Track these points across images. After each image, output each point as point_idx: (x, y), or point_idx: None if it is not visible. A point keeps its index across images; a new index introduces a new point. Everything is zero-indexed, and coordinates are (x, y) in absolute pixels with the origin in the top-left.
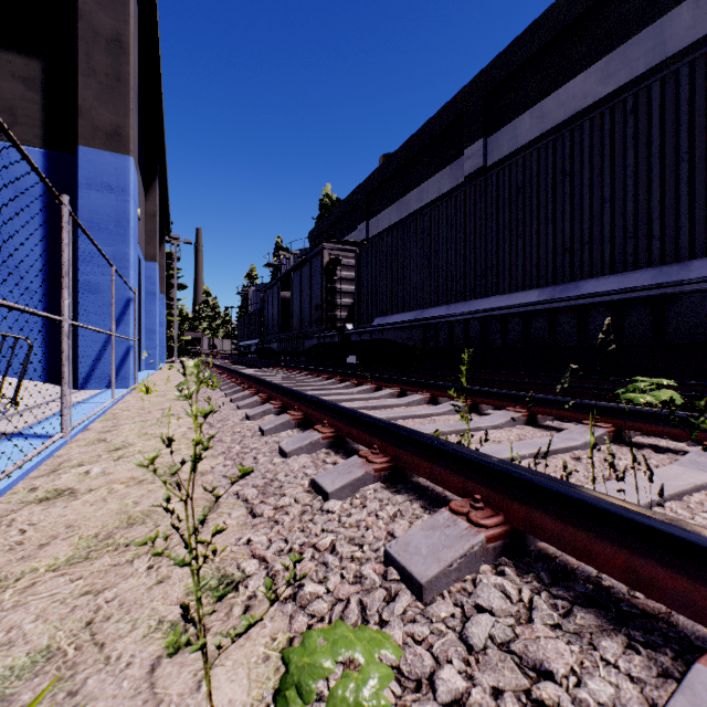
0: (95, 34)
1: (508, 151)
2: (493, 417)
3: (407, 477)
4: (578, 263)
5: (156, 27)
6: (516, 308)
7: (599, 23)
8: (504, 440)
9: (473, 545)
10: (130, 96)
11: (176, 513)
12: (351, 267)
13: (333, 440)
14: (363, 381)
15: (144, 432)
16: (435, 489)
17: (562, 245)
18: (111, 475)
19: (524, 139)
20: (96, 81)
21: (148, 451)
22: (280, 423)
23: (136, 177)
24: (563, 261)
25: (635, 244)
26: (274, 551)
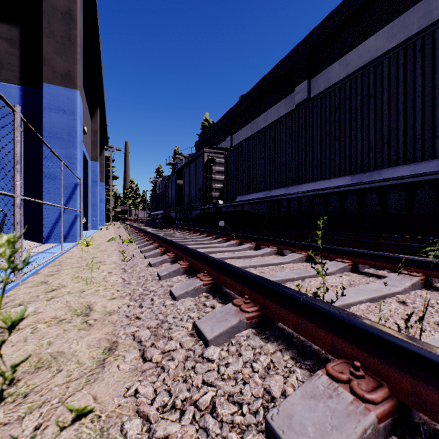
0: (54, 10)
1: (324, 88)
2: (326, 266)
3: (273, 323)
4: (379, 157)
5: (95, 8)
6: (335, 189)
7: (386, 1)
8: (339, 285)
9: (365, 428)
10: (77, 51)
11: (79, 355)
12: (222, 164)
13: (211, 286)
14: (231, 238)
15: (76, 276)
16: (299, 337)
17: (368, 145)
18: (39, 314)
19: (334, 80)
20: (55, 40)
21: (75, 292)
22: (172, 271)
23: (81, 104)
24: (369, 156)
25: (423, 143)
26: (158, 407)
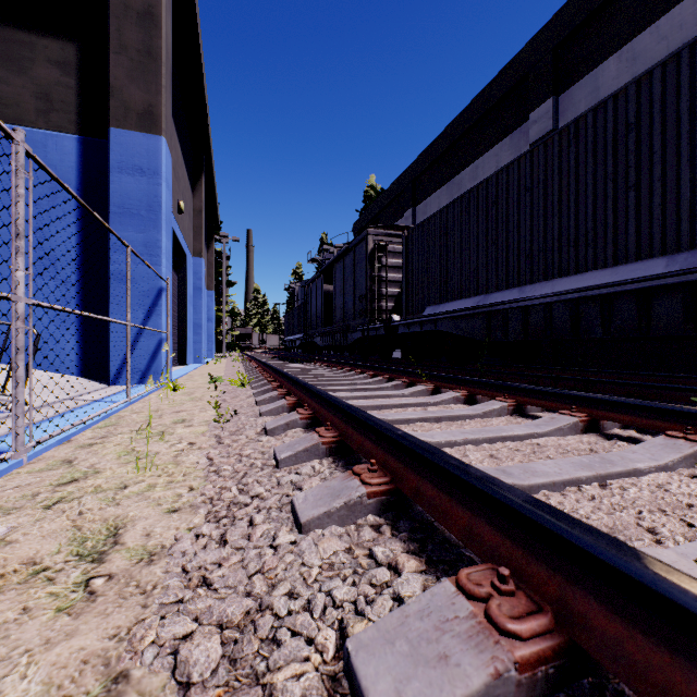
0: (126, 9)
1: (586, 108)
2: (648, 447)
3: (599, 672)
4: None
5: (194, 8)
6: (628, 285)
7: None
8: None
9: None
10: (162, 72)
11: None
12: (398, 254)
13: (386, 498)
14: (416, 380)
15: (130, 449)
16: None
17: None
18: (4, 549)
19: (608, 90)
20: (128, 58)
21: (108, 488)
22: (302, 449)
23: (170, 160)
24: None
25: None
26: None
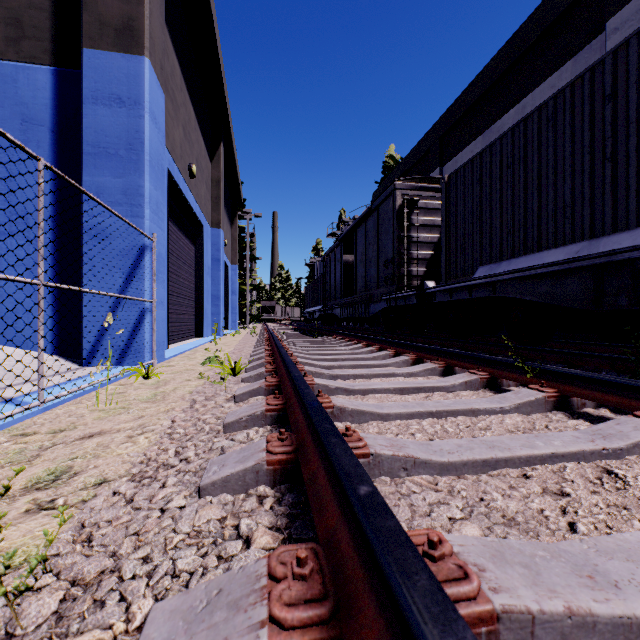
0: None
1: None
2: None
3: None
4: None
5: None
6: None
7: None
8: None
9: None
10: None
11: None
12: (430, 210)
13: None
14: (504, 374)
15: None
16: None
17: None
18: None
19: None
20: None
21: None
22: None
23: (160, 94)
24: None
25: None
26: None
